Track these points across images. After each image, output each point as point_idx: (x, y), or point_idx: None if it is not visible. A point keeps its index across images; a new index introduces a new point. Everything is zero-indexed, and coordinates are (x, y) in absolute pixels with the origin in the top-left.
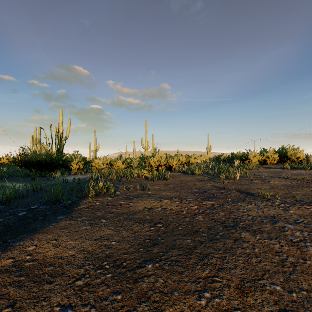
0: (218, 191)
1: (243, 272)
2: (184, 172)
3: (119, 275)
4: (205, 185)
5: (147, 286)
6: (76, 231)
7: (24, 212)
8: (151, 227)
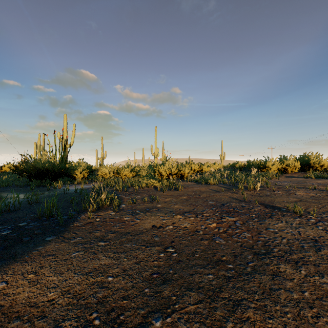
0: (238, 204)
1: None
2: (197, 182)
3: None
4: (223, 197)
5: None
6: (64, 259)
7: (8, 231)
8: (161, 254)
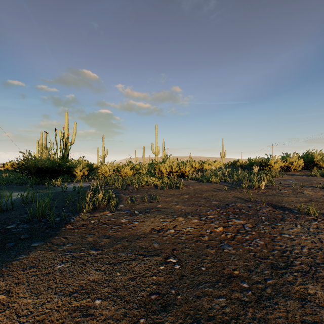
0: (244, 204)
1: None
2: (198, 180)
3: None
4: (226, 197)
5: None
6: (46, 273)
7: None
8: (161, 266)
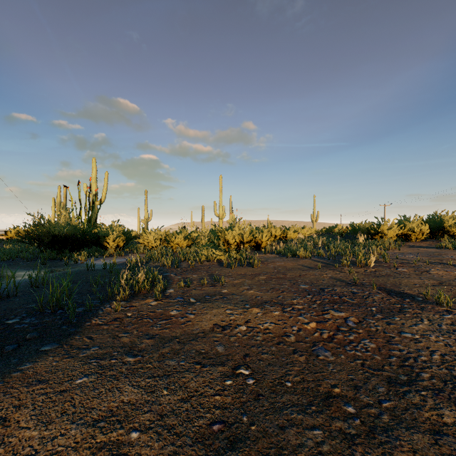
0: (345, 289)
1: None
2: (280, 254)
3: None
4: (320, 278)
5: None
6: (61, 391)
7: None
8: (227, 381)
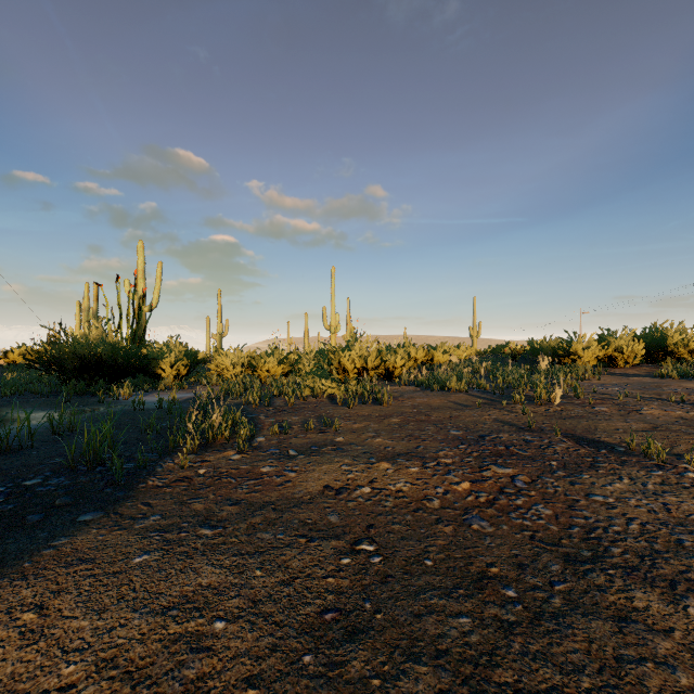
0: (516, 436)
1: None
2: (422, 386)
3: None
4: (480, 420)
5: None
6: (114, 572)
7: None
8: (344, 559)
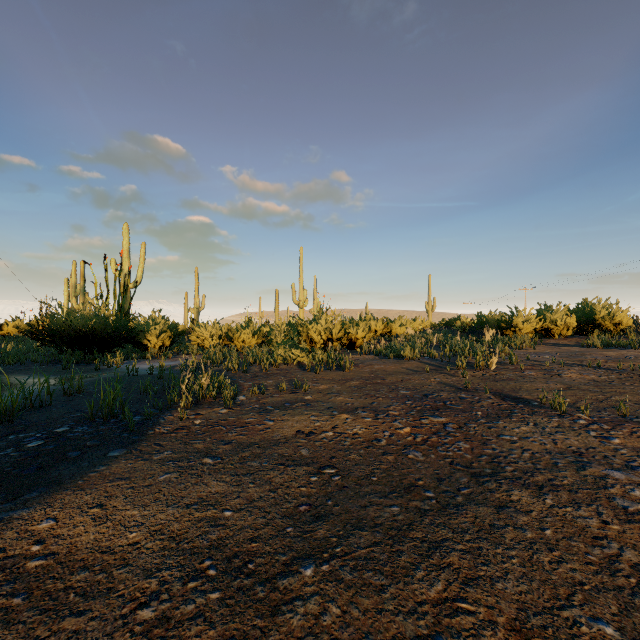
0: (453, 395)
1: (523, 589)
2: (380, 355)
3: (238, 594)
4: (426, 383)
5: (303, 625)
6: (147, 485)
7: (38, 442)
8: (312, 477)
